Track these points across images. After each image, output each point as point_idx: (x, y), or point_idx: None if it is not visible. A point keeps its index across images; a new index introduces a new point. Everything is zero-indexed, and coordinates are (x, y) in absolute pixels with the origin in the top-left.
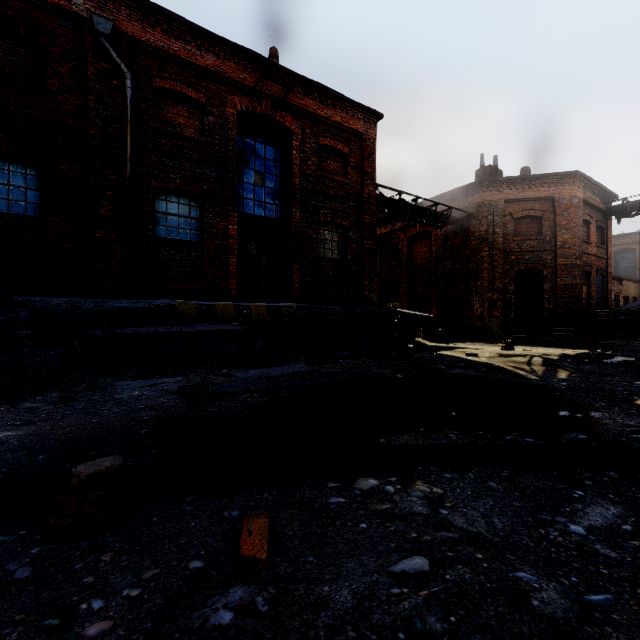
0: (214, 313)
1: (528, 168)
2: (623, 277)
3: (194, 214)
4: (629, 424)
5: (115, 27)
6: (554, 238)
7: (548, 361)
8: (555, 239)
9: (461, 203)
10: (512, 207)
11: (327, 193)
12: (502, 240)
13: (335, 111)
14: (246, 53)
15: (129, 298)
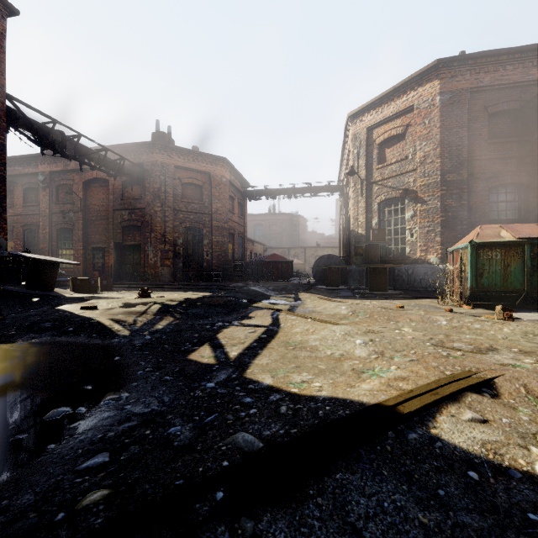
0: None
1: (197, 148)
2: (254, 240)
3: None
4: (132, 413)
5: None
6: (211, 205)
7: (164, 308)
8: (211, 206)
9: (138, 158)
10: (181, 173)
11: None
12: (173, 199)
13: None
14: None
15: None
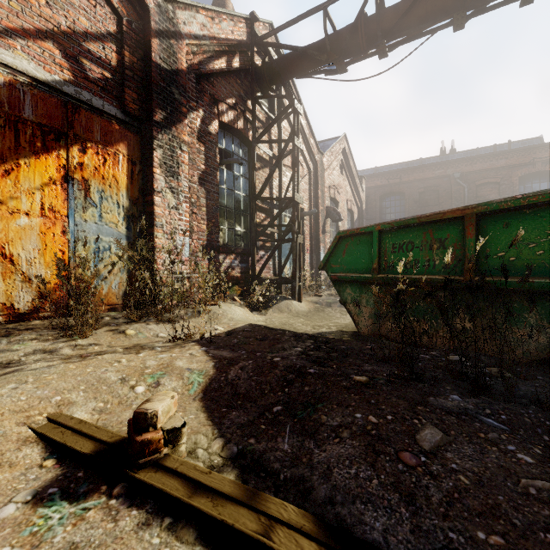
0: None
1: None
2: None
3: None
4: None
5: (461, 172)
6: None
7: None
8: None
9: None
10: None
11: None
12: None
13: None
14: (523, 149)
15: None
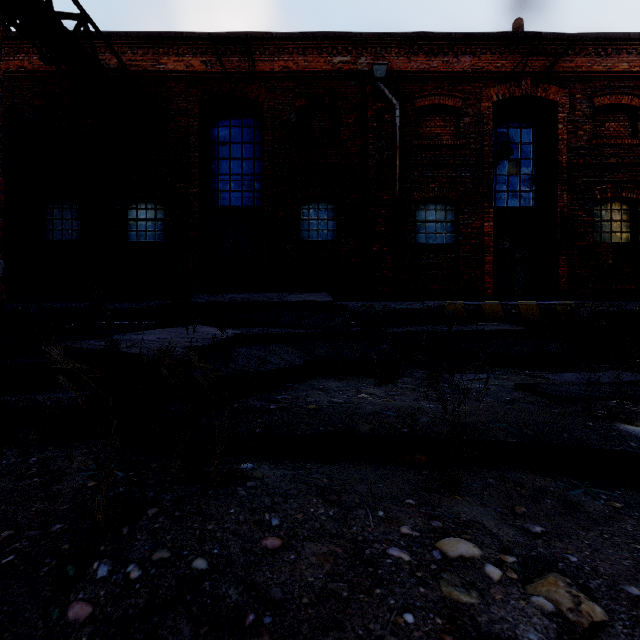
0: (481, 313)
1: None
2: None
3: (449, 217)
4: None
5: (387, 69)
6: None
7: None
8: None
9: None
10: None
11: (605, 163)
12: None
13: (618, 58)
14: (504, 38)
15: (396, 301)
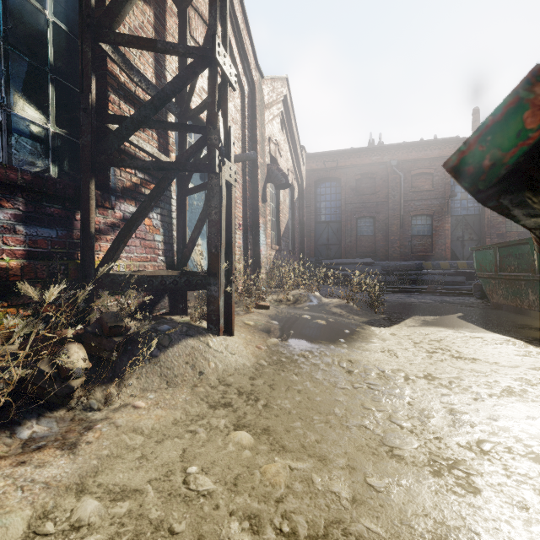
0: (439, 266)
1: None
2: None
3: (428, 222)
4: None
5: (397, 160)
6: None
7: None
8: None
9: None
10: None
11: None
12: None
13: None
14: (455, 141)
15: (402, 260)
